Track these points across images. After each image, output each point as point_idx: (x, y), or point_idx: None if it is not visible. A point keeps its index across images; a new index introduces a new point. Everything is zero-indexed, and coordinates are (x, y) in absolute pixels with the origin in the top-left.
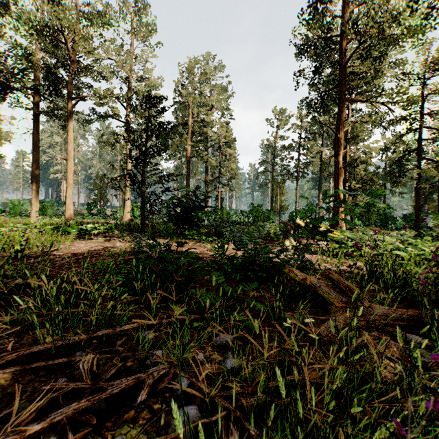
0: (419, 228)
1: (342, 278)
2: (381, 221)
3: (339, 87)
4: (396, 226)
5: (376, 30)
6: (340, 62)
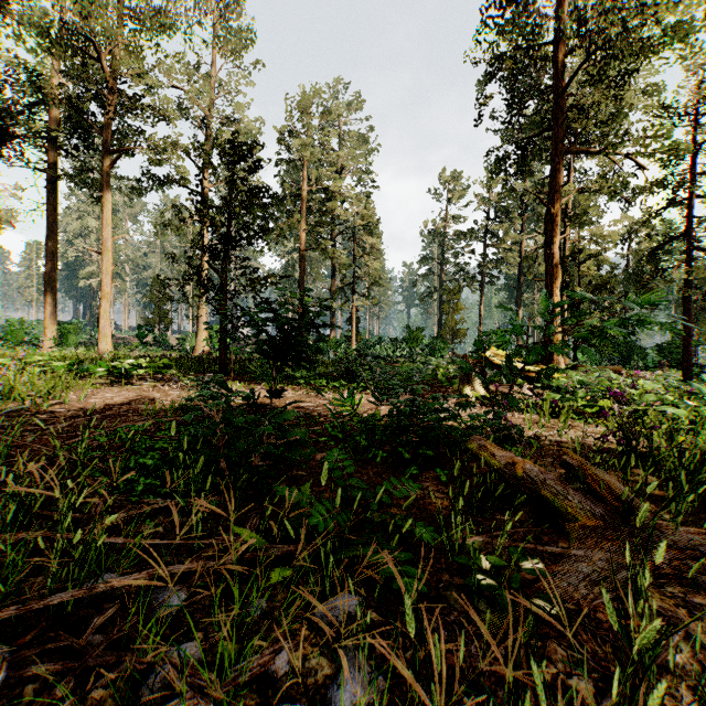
0: (689, 367)
1: (591, 465)
2: (621, 355)
3: (553, 129)
4: (645, 364)
5: (618, 30)
6: (556, 88)
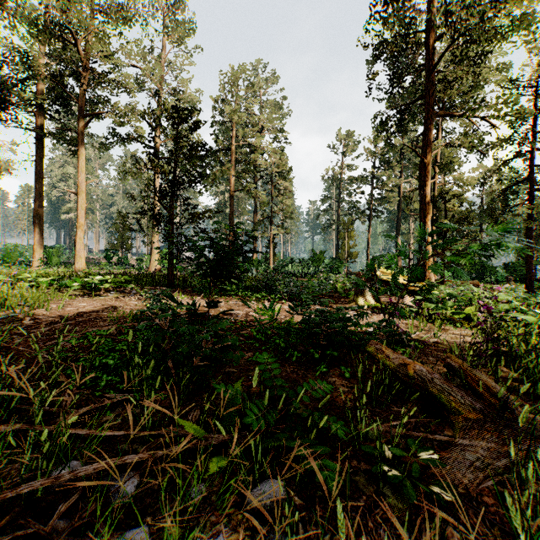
0: (531, 281)
1: (470, 367)
2: (477, 272)
3: (426, 98)
4: (496, 278)
5: (476, 20)
6: (428, 66)
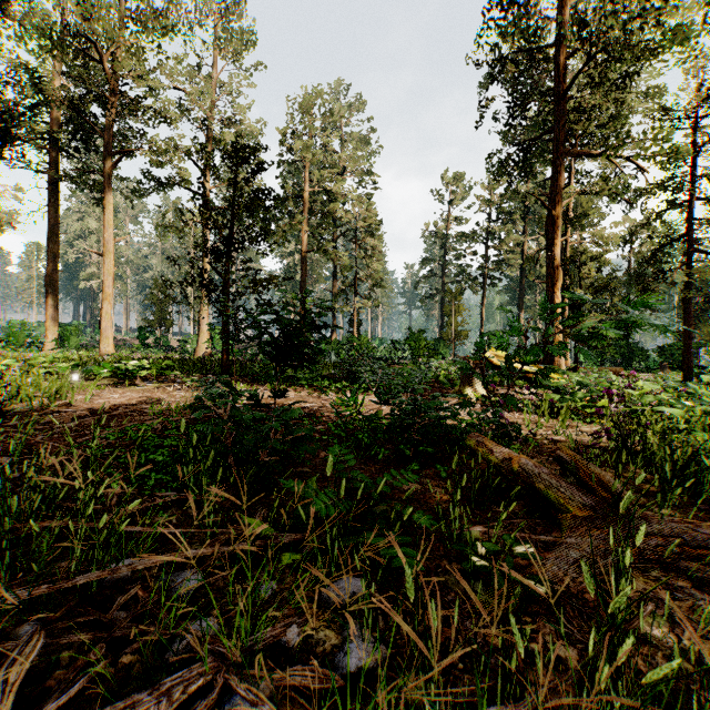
0: (689, 368)
1: (583, 459)
2: (622, 356)
3: (554, 132)
4: (647, 366)
5: (618, 33)
6: (557, 90)
